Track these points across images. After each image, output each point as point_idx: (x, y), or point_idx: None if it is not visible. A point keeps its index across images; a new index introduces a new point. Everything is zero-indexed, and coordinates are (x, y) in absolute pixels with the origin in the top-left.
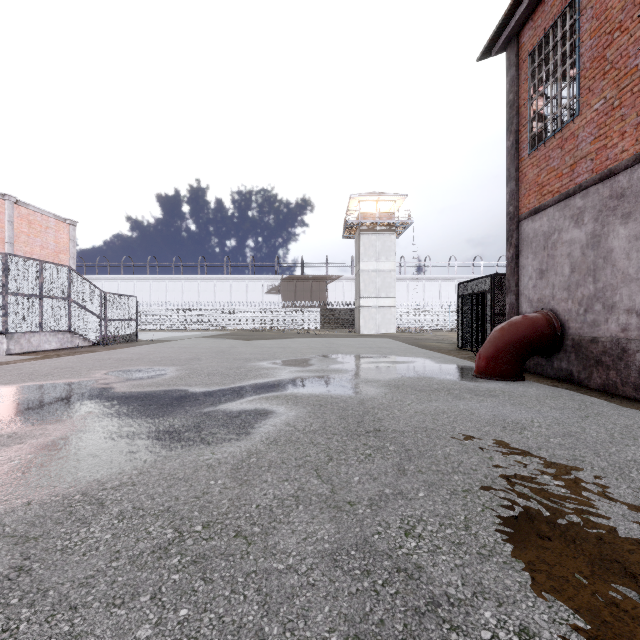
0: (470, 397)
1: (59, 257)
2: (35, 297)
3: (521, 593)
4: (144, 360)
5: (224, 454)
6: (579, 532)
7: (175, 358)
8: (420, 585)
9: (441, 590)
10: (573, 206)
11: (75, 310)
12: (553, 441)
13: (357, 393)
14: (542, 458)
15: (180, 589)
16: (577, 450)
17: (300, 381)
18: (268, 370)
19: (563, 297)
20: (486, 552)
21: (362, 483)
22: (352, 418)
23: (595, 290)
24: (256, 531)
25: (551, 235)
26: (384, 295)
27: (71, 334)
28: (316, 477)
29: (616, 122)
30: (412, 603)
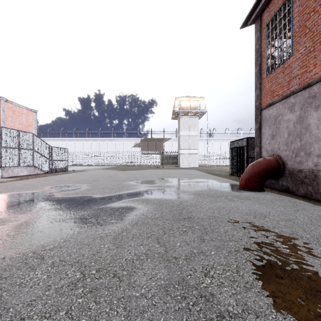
0: (237, 200)
1: (28, 128)
2: (15, 149)
3: (268, 310)
4: (70, 181)
5: (109, 230)
6: (298, 274)
7: (86, 180)
8: (213, 305)
9: (225, 308)
10: (289, 102)
11: (36, 155)
12: (281, 223)
13: (179, 198)
14: (276, 233)
15: (82, 308)
16: (294, 228)
17: (150, 191)
18: (133, 186)
19: (284, 149)
20: (248, 286)
21: (181, 246)
22: (176, 211)
23: (301, 145)
24: (124, 274)
25: (278, 117)
26: (192, 148)
27: (34, 167)
28: (157, 243)
29: (311, 59)
30: (209, 316)
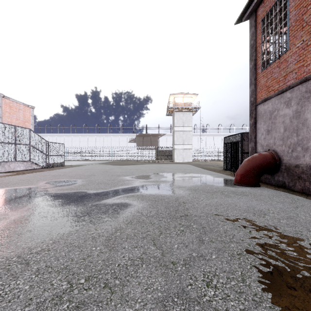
0: (233, 196)
1: (25, 124)
2: (12, 144)
3: None
4: (66, 176)
5: (102, 230)
6: None
7: (82, 175)
8: None
9: None
10: (285, 97)
11: (33, 150)
12: (282, 222)
13: (174, 193)
14: (278, 232)
15: None
16: (297, 227)
17: (145, 187)
18: (129, 181)
19: (280, 144)
20: (257, 299)
21: (179, 249)
22: (172, 208)
23: (297, 140)
24: (117, 283)
25: (273, 112)
26: (186, 143)
27: (31, 162)
28: (153, 245)
29: (309, 53)
30: None
